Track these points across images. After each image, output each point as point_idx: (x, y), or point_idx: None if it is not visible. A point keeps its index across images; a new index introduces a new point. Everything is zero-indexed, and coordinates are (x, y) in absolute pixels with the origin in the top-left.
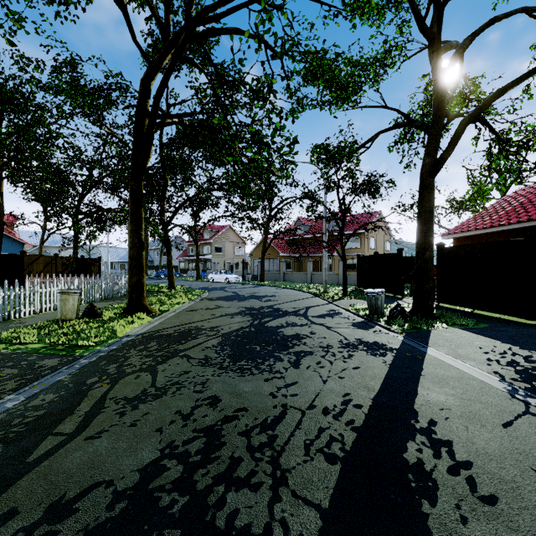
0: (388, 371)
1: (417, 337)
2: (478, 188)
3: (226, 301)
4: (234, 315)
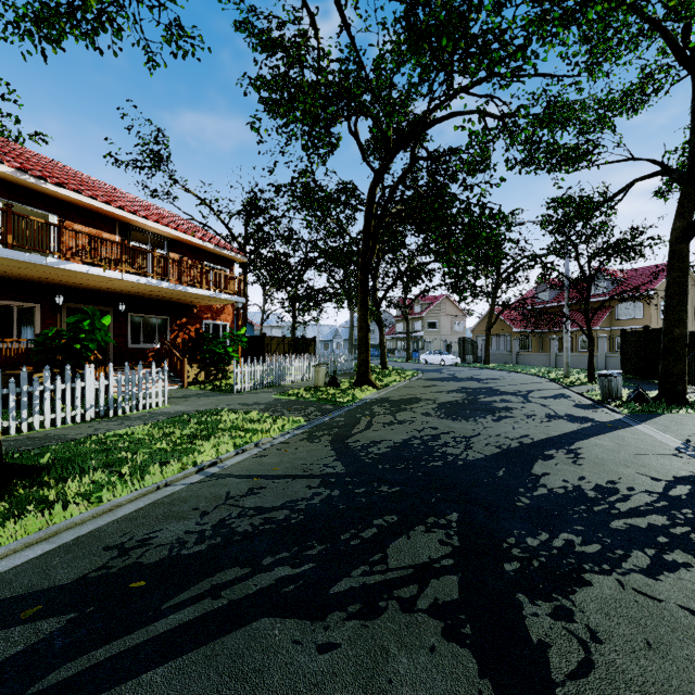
0: (575, 430)
1: (640, 417)
2: None
3: (441, 381)
4: (450, 392)
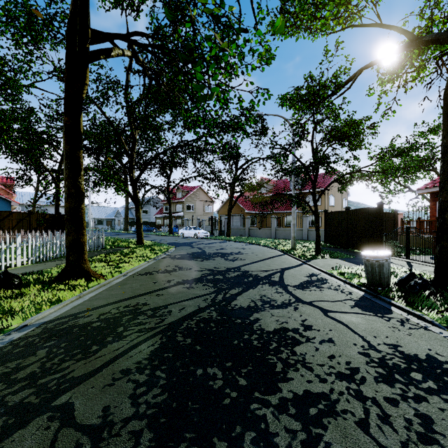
0: None
1: None
2: None
3: (189, 259)
4: (193, 282)
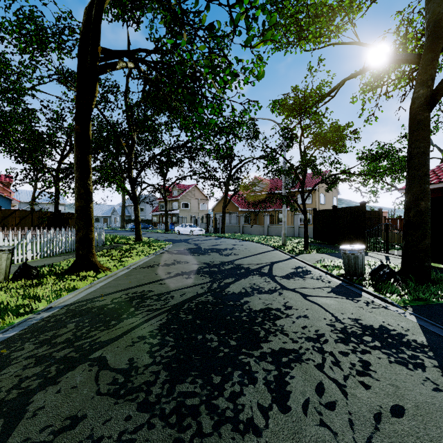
0: None
1: (434, 316)
2: None
3: (186, 254)
4: (191, 274)
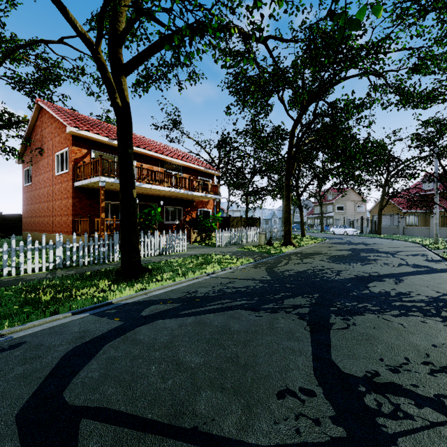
0: (411, 271)
1: None
2: None
3: (339, 244)
4: (342, 250)
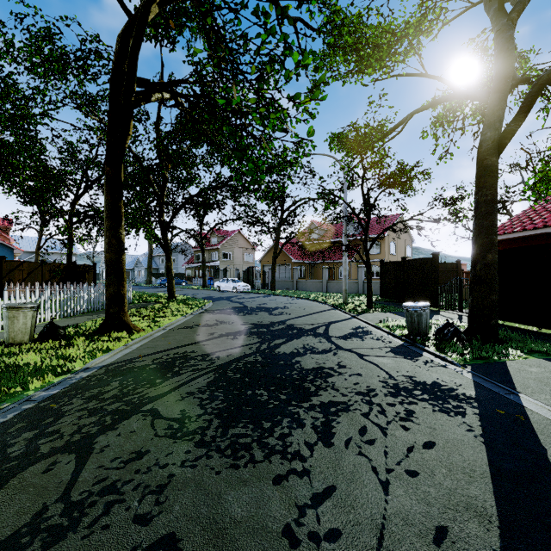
0: (488, 454)
1: (491, 373)
2: (543, 176)
3: (230, 314)
4: (237, 334)
